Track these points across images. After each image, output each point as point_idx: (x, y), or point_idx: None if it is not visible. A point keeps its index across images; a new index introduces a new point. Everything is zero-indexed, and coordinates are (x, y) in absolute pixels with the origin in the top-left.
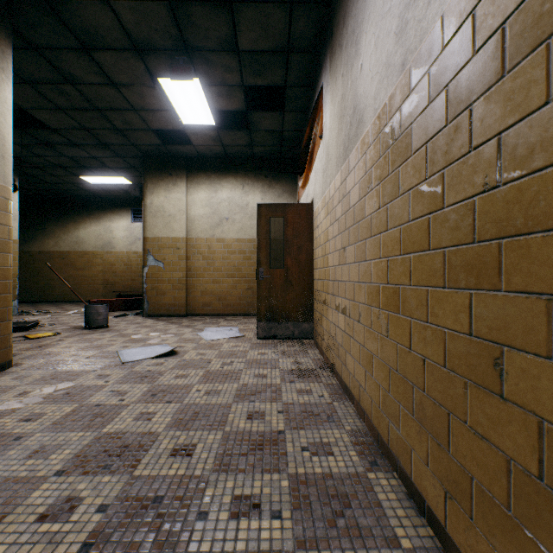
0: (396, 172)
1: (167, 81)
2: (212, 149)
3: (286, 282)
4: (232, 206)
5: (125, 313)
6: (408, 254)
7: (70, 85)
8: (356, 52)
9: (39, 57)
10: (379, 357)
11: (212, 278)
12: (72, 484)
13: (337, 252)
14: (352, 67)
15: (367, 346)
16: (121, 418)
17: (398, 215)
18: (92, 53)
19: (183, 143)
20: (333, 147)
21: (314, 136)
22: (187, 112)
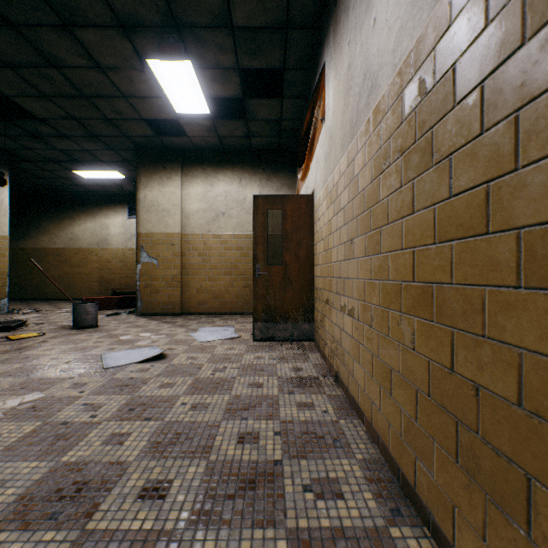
0: (427, 135)
1: (157, 64)
2: (208, 141)
3: (285, 279)
4: (228, 201)
5: (118, 311)
6: (447, 241)
7: (53, 68)
8: (367, 6)
9: (17, 36)
10: (401, 373)
11: (208, 275)
12: (2, 544)
13: (342, 246)
14: (362, 27)
15: (383, 358)
16: (87, 441)
17: (431, 191)
18: (74, 30)
19: (178, 135)
20: (338, 127)
21: (316, 121)
22: (179, 99)
